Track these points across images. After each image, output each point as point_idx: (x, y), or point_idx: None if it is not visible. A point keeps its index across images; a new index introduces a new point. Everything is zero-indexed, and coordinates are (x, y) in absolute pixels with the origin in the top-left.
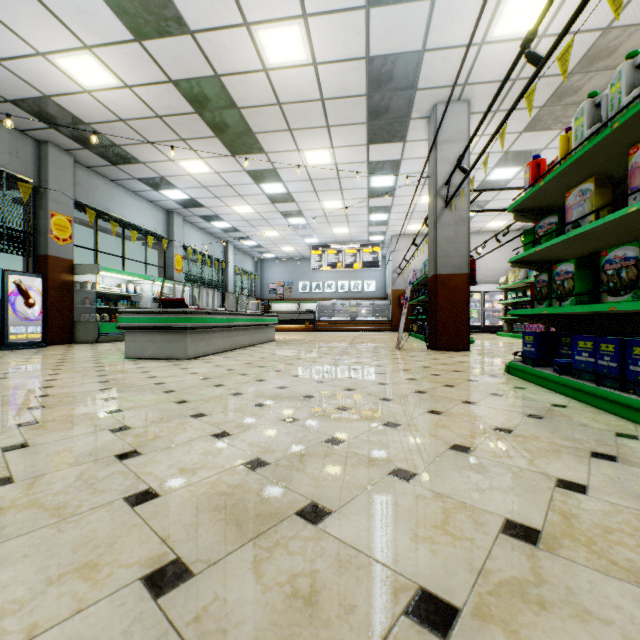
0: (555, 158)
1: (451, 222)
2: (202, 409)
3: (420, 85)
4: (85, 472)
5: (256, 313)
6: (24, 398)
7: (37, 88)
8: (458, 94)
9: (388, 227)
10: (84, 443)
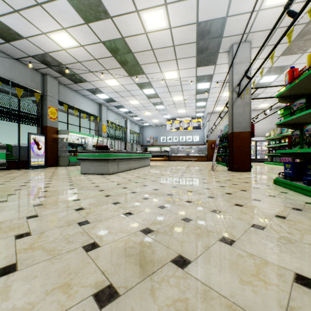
0: (303, 67)
1: (241, 105)
2: (117, 200)
3: (224, 35)
4: (63, 231)
5: (141, 152)
6: (36, 192)
7: (42, 49)
8: (245, 38)
9: (205, 109)
10: (63, 216)
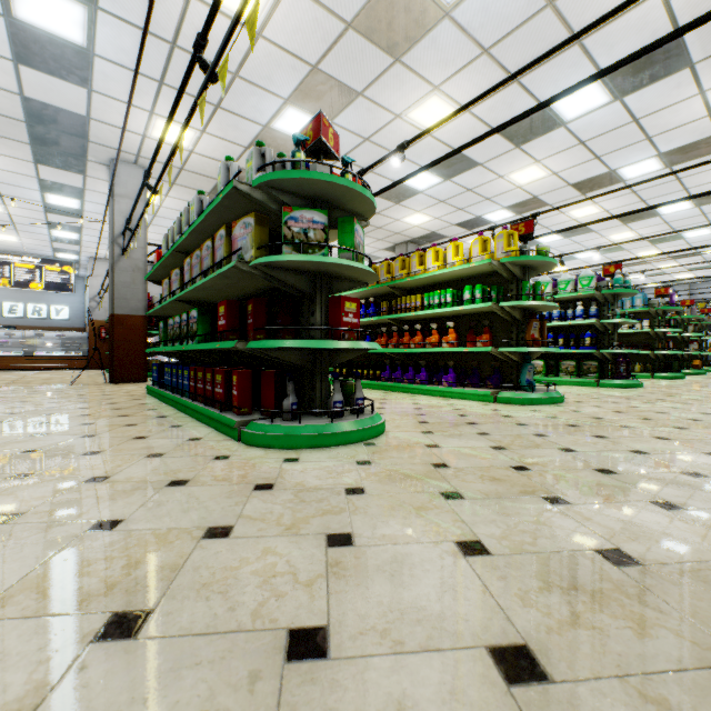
0: None
1: (129, 269)
2: None
3: (92, 139)
4: None
5: None
6: None
7: None
8: (134, 160)
9: (82, 247)
10: None
